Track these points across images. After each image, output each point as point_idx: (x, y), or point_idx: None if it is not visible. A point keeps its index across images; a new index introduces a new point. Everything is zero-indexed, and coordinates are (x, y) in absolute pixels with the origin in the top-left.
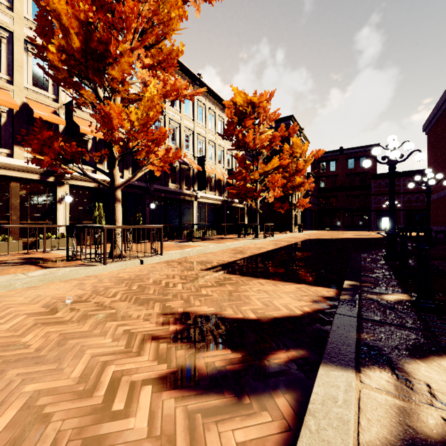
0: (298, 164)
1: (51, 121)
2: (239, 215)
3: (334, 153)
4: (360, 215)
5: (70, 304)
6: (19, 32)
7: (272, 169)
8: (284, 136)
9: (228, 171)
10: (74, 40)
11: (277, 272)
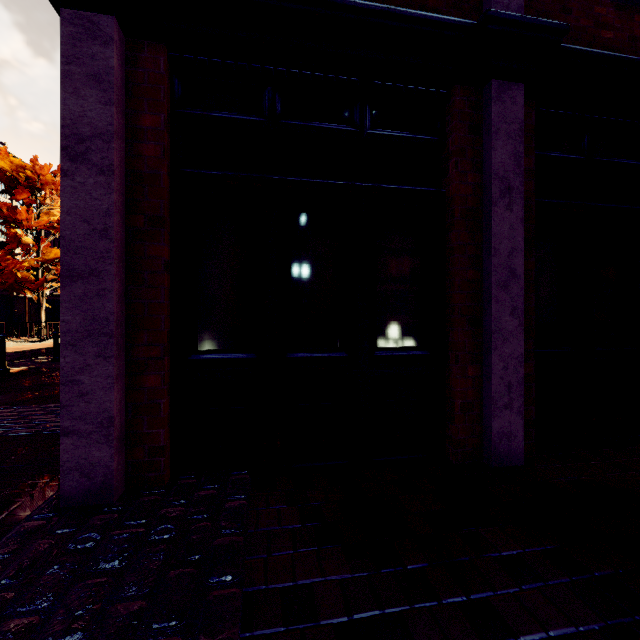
0: None
1: None
2: (27, 309)
3: None
4: None
5: None
6: None
7: (58, 258)
8: None
9: (1, 244)
10: None
11: None
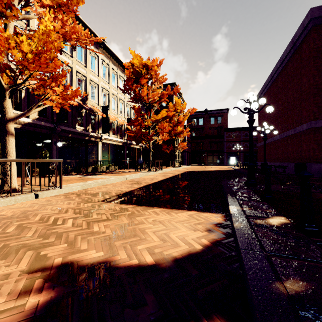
0: (179, 117)
1: None
2: (136, 154)
3: (202, 113)
4: (218, 155)
5: None
6: None
7: (161, 118)
8: (170, 94)
9: (127, 119)
10: None
11: (168, 199)
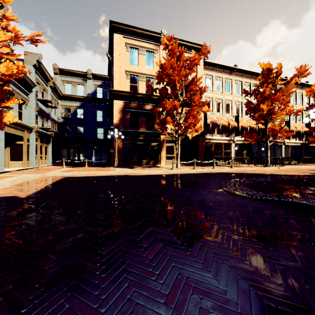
0: None
1: (233, 124)
2: (314, 151)
3: None
4: None
5: (278, 171)
6: (224, 98)
7: None
8: None
9: (305, 124)
10: (264, 112)
11: None
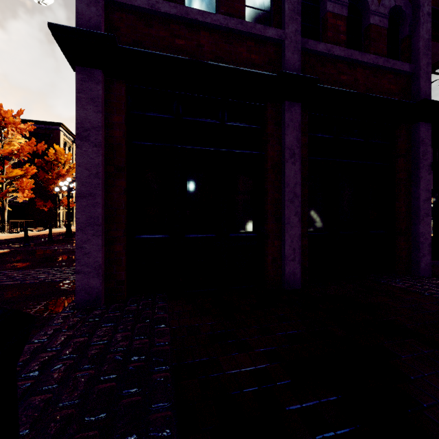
0: (61, 170)
1: None
2: None
3: None
4: None
5: None
6: None
7: (18, 176)
8: (33, 150)
9: None
10: None
11: None
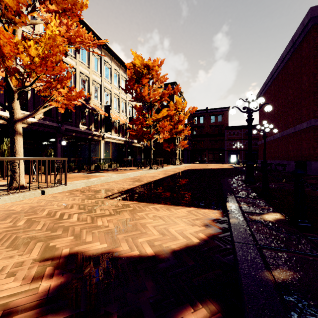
0: (180, 116)
1: None
2: (137, 152)
3: (202, 111)
4: (218, 153)
5: None
6: None
7: (162, 117)
8: (171, 94)
9: (129, 118)
10: None
11: (168, 196)
